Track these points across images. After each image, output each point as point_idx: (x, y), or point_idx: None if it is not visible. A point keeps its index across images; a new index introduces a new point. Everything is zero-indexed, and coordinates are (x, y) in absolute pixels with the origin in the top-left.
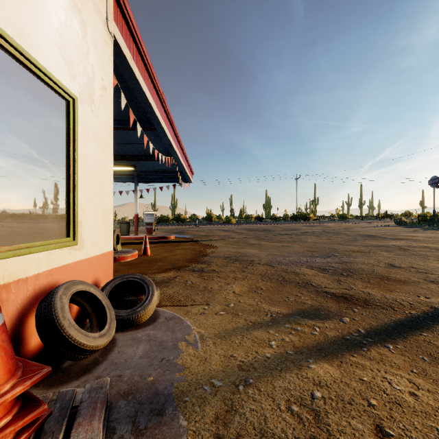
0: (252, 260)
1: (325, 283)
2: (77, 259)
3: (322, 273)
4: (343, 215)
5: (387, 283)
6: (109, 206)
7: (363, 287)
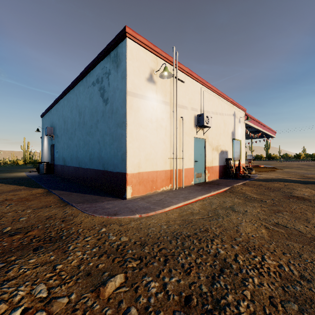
0: (293, 172)
1: (308, 176)
2: (241, 163)
3: None
4: None
5: None
6: (244, 155)
7: None
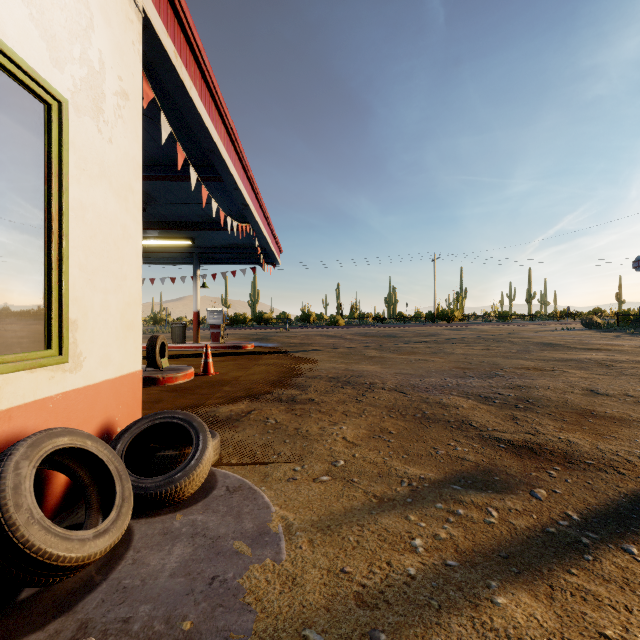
0: (372, 382)
1: (493, 423)
2: (67, 388)
3: (484, 404)
4: (503, 314)
5: (594, 423)
6: (134, 296)
7: (557, 430)
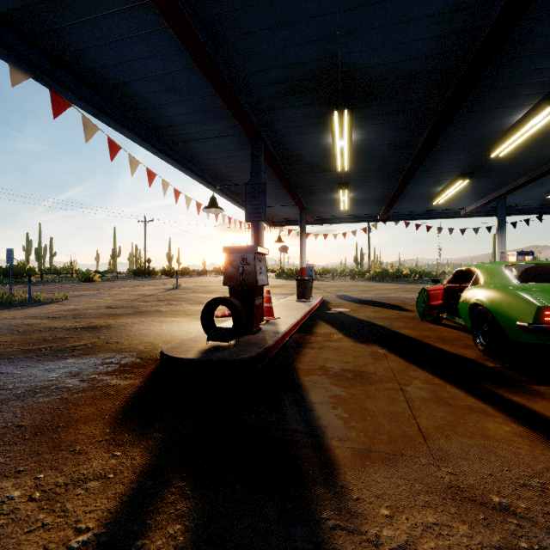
0: None
1: None
2: None
3: None
4: (187, 271)
5: None
6: None
7: None
